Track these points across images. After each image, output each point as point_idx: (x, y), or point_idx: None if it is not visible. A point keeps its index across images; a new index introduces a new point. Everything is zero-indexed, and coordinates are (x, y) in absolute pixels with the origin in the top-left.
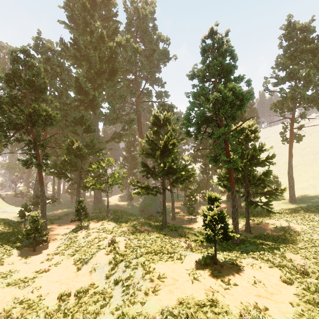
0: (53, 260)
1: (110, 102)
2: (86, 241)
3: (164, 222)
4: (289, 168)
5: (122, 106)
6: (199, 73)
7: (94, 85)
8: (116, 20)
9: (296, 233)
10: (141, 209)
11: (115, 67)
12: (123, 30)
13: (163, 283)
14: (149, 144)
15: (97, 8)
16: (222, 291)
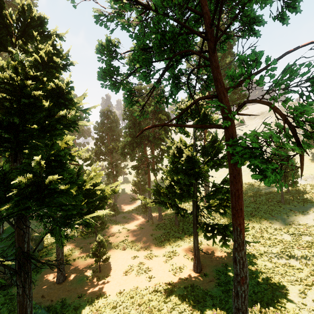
0: None
1: None
2: None
3: None
4: None
5: None
6: None
7: None
8: None
9: (250, 255)
10: None
11: None
12: None
13: None
14: None
15: None
16: None
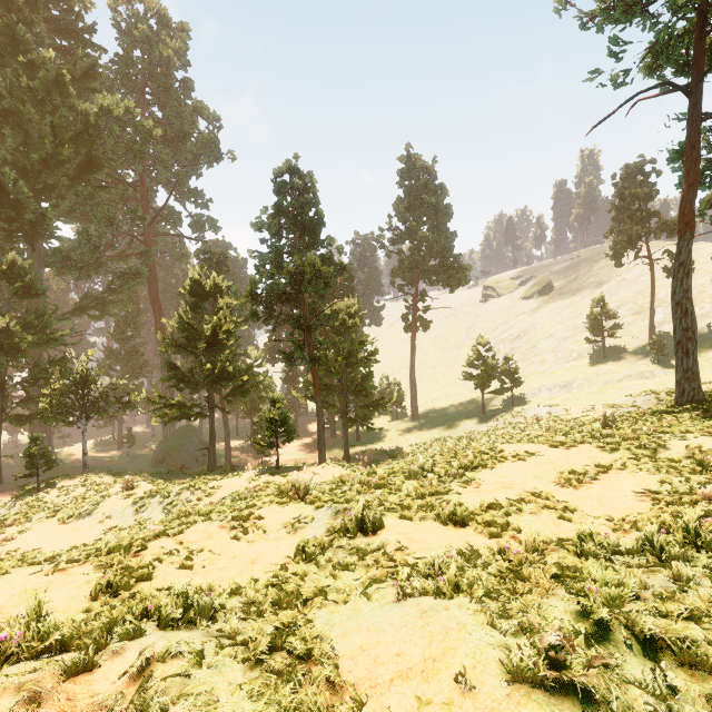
0: (7, 532)
1: (84, 234)
2: (70, 499)
3: (212, 465)
4: (411, 370)
5: (111, 241)
6: (270, 224)
7: (34, 184)
8: (93, 42)
9: (404, 456)
10: (158, 459)
11: (95, 156)
12: (111, 68)
13: (218, 490)
14: (184, 329)
15: (40, 4)
16: (278, 480)
